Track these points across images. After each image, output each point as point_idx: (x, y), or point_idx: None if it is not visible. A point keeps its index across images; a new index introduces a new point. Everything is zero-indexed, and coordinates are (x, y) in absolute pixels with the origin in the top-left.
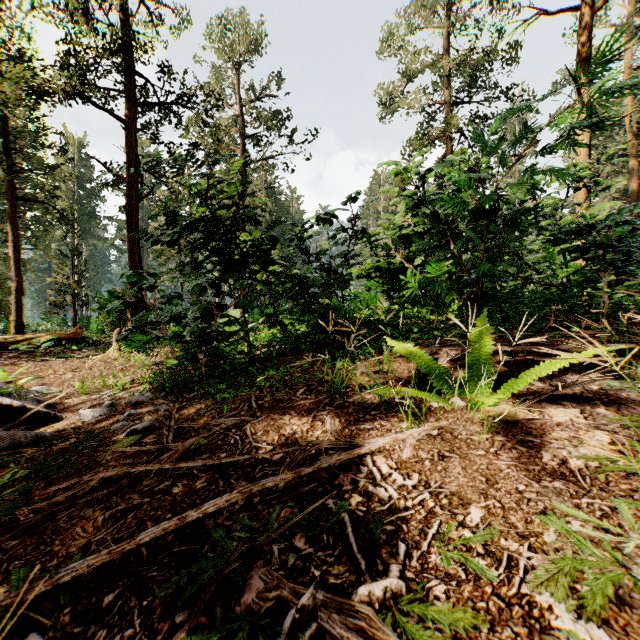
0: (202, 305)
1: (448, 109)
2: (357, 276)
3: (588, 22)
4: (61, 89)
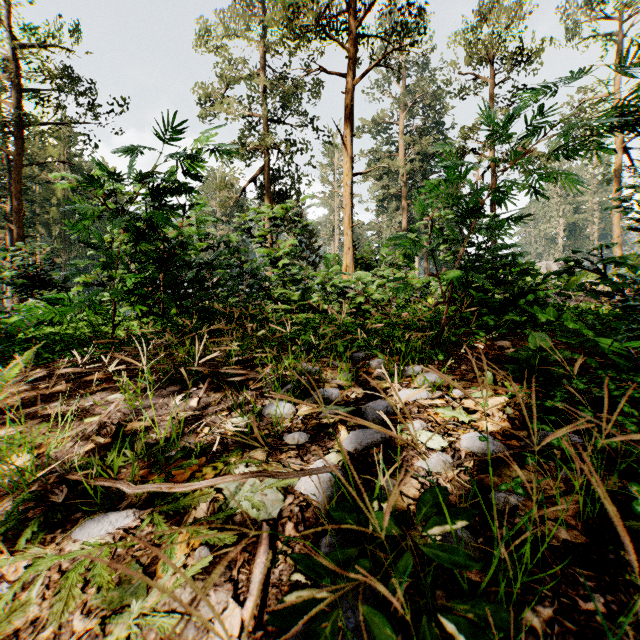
0: None
1: (267, 125)
2: (86, 284)
3: (351, 88)
4: None
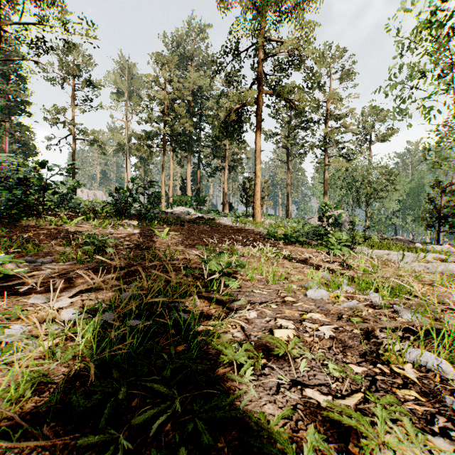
0: None
1: None
2: None
3: None
4: None
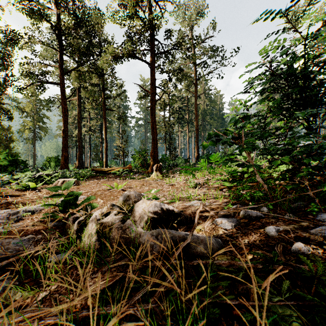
0: None
1: None
2: None
3: None
4: (125, 54)
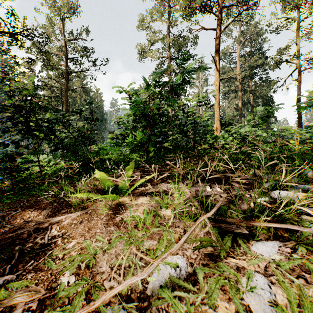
0: (1, 153)
1: (170, 61)
2: (112, 137)
3: (219, 35)
4: None
